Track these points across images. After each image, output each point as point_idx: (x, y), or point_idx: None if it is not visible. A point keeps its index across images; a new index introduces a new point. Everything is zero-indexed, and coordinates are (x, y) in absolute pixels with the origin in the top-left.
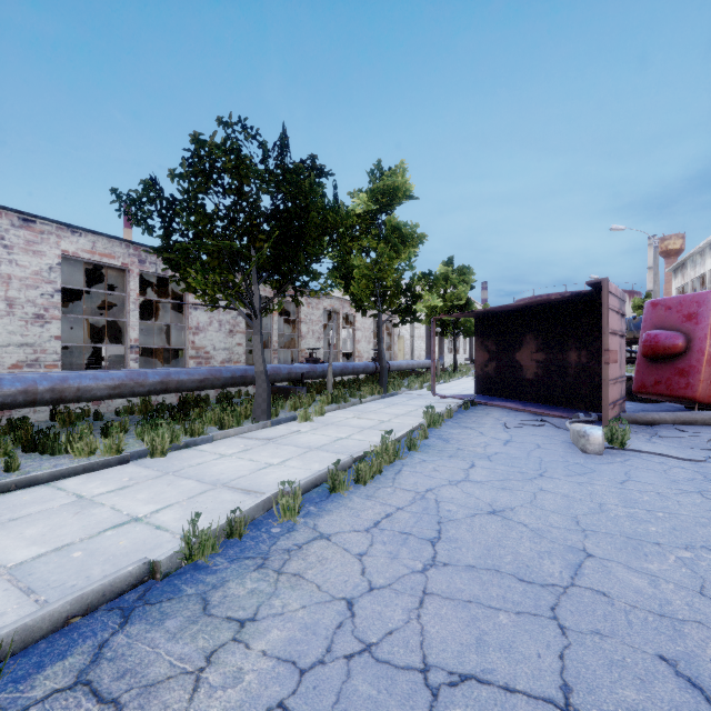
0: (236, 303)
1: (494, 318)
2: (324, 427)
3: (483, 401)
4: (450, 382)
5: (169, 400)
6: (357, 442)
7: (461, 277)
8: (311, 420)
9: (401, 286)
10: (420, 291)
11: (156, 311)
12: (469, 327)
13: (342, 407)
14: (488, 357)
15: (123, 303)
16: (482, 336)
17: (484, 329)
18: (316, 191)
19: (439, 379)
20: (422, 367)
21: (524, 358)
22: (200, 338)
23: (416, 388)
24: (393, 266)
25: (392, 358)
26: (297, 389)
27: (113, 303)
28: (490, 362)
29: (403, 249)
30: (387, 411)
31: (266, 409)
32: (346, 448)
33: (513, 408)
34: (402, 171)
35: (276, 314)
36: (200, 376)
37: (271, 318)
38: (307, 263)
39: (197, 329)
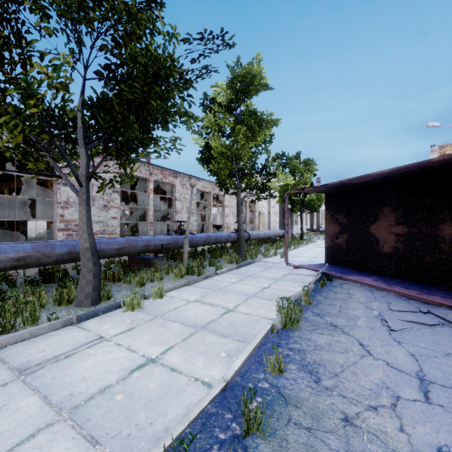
0: (29, 162)
1: (346, 192)
2: (147, 323)
3: (338, 275)
4: (299, 248)
5: (32, 271)
6: (162, 381)
7: (306, 167)
8: (141, 307)
9: (257, 164)
10: (274, 170)
11: (46, 190)
12: (312, 205)
13: (193, 281)
14: (339, 229)
15: (28, 184)
16: (333, 209)
17: (335, 203)
18: (137, 19)
19: (290, 246)
20: (276, 235)
21: (381, 231)
22: (70, 212)
23: (270, 255)
24: (249, 145)
25: (254, 228)
26: (156, 260)
27: (22, 185)
28: (341, 234)
29: (259, 133)
30: (237, 288)
31: (90, 292)
32: (128, 409)
33: (376, 286)
34: (258, 61)
35: (151, 193)
36: (18, 253)
37: (148, 195)
38: (151, 130)
39: (66, 203)
